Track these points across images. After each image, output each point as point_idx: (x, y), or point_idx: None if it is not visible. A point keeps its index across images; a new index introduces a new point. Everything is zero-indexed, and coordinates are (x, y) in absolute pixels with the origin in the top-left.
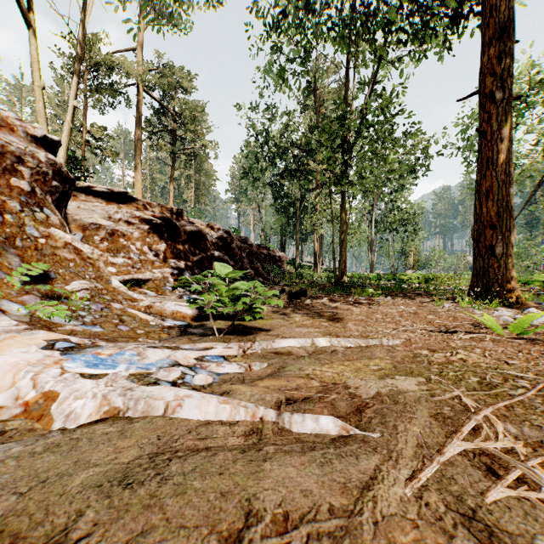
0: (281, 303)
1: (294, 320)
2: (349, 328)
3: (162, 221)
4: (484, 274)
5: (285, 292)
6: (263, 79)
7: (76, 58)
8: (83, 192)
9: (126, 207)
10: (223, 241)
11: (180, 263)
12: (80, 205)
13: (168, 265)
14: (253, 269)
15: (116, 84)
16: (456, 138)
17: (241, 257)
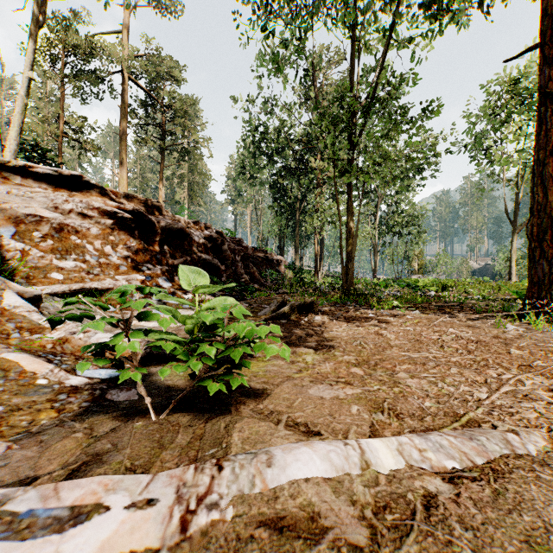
0: (286, 351)
1: (304, 362)
2: (407, 386)
3: (131, 215)
4: (551, 283)
5: (286, 307)
6: (260, 60)
7: (33, 19)
8: (19, 173)
9: (81, 196)
10: (213, 242)
11: (155, 267)
12: (11, 189)
13: (139, 270)
14: (249, 274)
15: (99, 72)
16: (466, 135)
17: (235, 261)
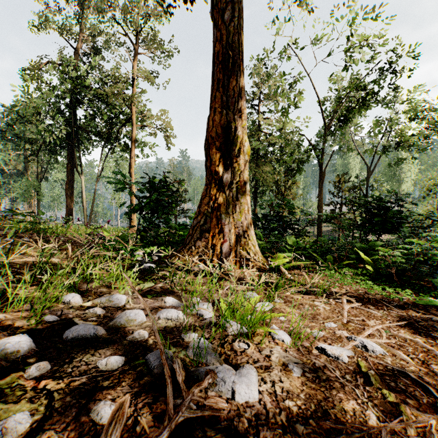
0: None
1: None
2: None
3: None
4: None
5: None
6: None
7: None
8: None
9: None
10: None
11: None
12: None
13: None
14: None
15: None
16: None
17: None
